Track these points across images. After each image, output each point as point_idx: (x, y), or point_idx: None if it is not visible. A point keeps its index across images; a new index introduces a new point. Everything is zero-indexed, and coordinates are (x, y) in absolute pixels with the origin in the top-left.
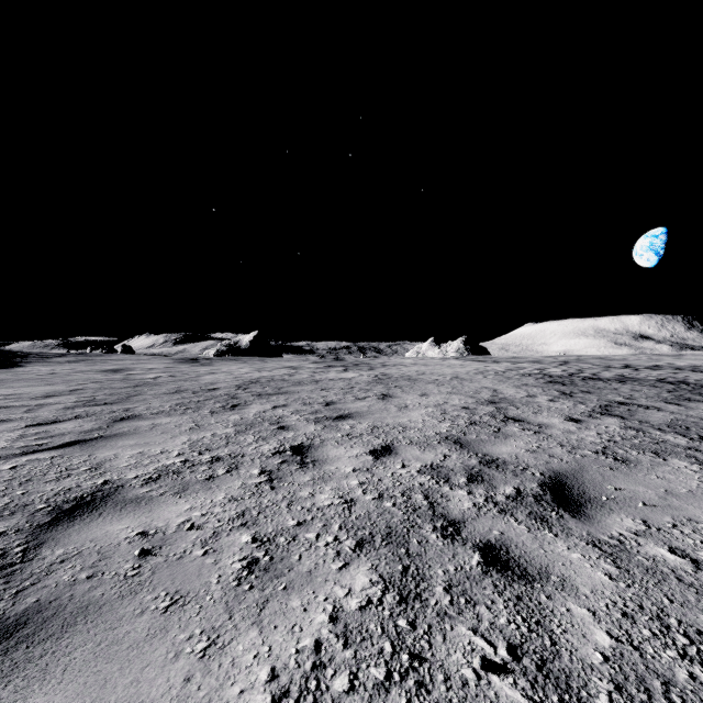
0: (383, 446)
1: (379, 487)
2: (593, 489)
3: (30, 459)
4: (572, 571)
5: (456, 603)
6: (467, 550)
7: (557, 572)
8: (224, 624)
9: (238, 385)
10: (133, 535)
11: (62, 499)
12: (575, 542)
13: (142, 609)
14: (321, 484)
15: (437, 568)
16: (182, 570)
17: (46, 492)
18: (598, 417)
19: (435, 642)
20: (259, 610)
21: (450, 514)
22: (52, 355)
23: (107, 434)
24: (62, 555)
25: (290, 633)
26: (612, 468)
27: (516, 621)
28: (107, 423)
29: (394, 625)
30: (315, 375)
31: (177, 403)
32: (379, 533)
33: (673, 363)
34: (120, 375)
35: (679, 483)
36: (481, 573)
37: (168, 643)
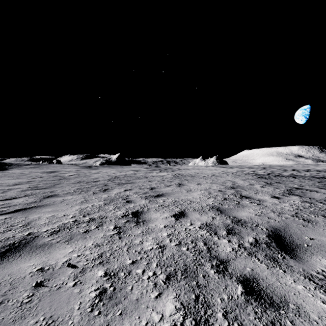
0: (180, 212)
1: (178, 237)
2: (297, 239)
3: None
4: (302, 300)
5: None
6: (233, 283)
7: (292, 301)
8: None
9: (109, 179)
10: (34, 270)
11: (1, 245)
12: (297, 276)
13: None
14: (146, 235)
15: (217, 297)
16: (58, 298)
17: None
18: (287, 196)
19: None
20: None
21: (220, 256)
22: (23, 164)
23: (38, 205)
24: None
25: None
26: (304, 225)
27: None
28: (40, 199)
29: None
30: (146, 174)
31: (77, 188)
32: (179, 269)
33: (315, 168)
34: (53, 174)
35: None
36: (245, 301)
37: None
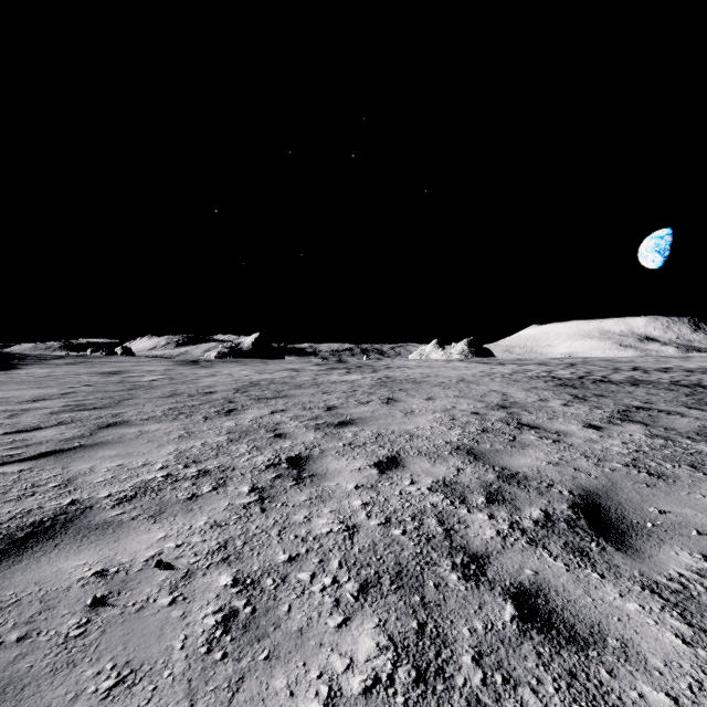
0: (389, 457)
1: (386, 508)
2: (633, 512)
3: None
4: (633, 631)
5: (491, 683)
6: (496, 598)
7: (614, 633)
8: None
9: (237, 388)
10: (89, 575)
11: (16, 524)
12: (627, 585)
13: (76, 691)
14: (319, 505)
15: (462, 625)
16: (140, 628)
17: (1, 515)
18: (619, 424)
19: None
20: (231, 694)
21: (471, 546)
22: (50, 357)
23: (88, 443)
24: None
25: None
26: (648, 485)
27: None
28: (91, 430)
29: None
30: (317, 377)
31: (170, 408)
32: (387, 572)
33: (683, 365)
34: (116, 377)
35: None
36: (518, 634)
37: None
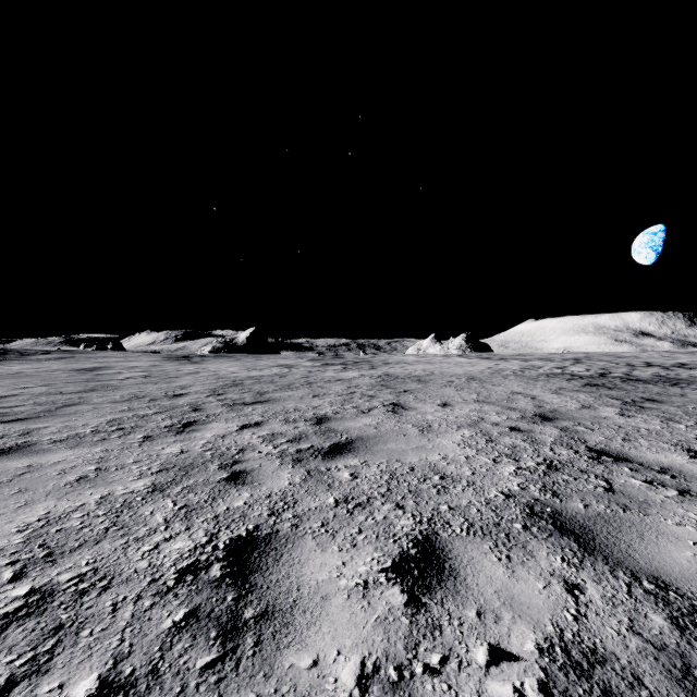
0: (419, 542)
1: None
2: None
3: None
4: None
5: None
6: None
7: None
8: None
9: (215, 388)
10: None
11: None
12: None
13: None
14: None
15: None
16: None
17: None
18: None
19: None
20: None
21: None
22: (35, 352)
23: None
24: None
25: None
26: None
27: None
28: None
29: None
30: (310, 375)
31: (111, 419)
32: None
33: (695, 360)
34: (89, 375)
35: None
36: None
37: None
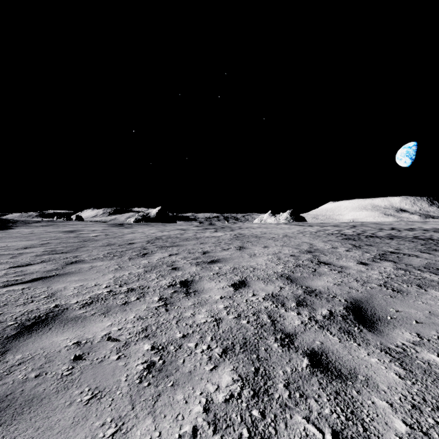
0: (240, 281)
1: (238, 309)
2: (381, 311)
3: (8, 290)
4: (373, 372)
5: (293, 397)
6: (299, 356)
7: (362, 373)
8: (128, 413)
9: (148, 240)
10: (70, 344)
11: (25, 318)
12: (372, 349)
13: (70, 401)
14: (199, 308)
15: (279, 369)
16: (102, 371)
17: (16, 313)
18: (378, 262)
19: (279, 428)
20: (154, 402)
21: (286, 329)
22: (32, 221)
23: (61, 273)
24: (20, 359)
25: (175, 421)
26: (391, 296)
27: (337, 411)
28: (61, 265)
29: (250, 415)
30: (197, 234)
31: (108, 252)
32: (238, 343)
33: (422, 226)
34: (73, 234)
35: (437, 307)
36: (309, 374)
37: (87, 429)
